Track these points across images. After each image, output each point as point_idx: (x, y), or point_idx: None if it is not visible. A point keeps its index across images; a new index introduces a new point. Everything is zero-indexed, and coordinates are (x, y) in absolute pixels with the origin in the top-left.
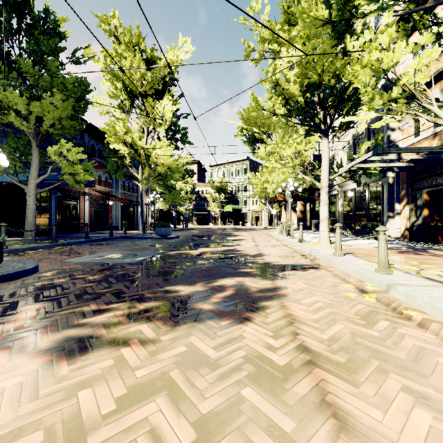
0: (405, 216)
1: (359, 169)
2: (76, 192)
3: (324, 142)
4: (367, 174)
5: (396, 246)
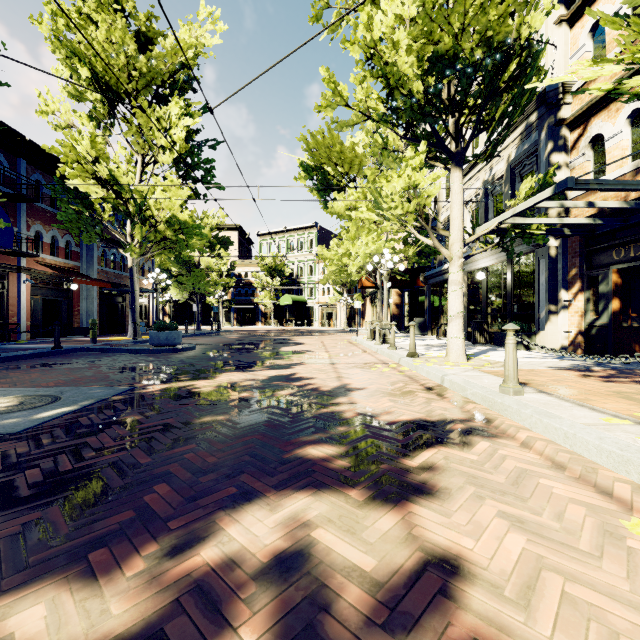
0: (579, 311)
1: (513, 228)
2: None
3: (456, 177)
4: (525, 236)
5: (579, 364)
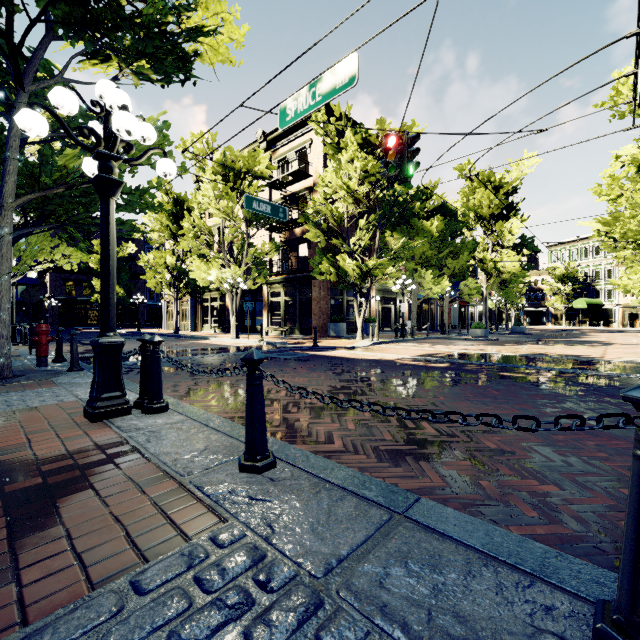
0: None
1: None
2: (433, 299)
3: None
4: None
5: None
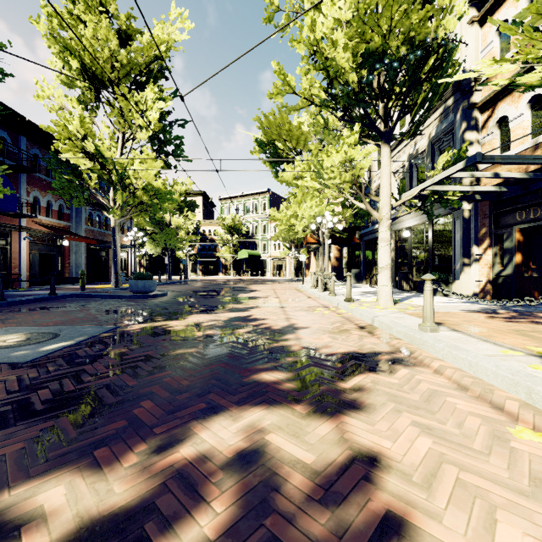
0: (488, 263)
1: (432, 194)
2: (4, 225)
3: (385, 152)
4: (443, 201)
5: (487, 308)
